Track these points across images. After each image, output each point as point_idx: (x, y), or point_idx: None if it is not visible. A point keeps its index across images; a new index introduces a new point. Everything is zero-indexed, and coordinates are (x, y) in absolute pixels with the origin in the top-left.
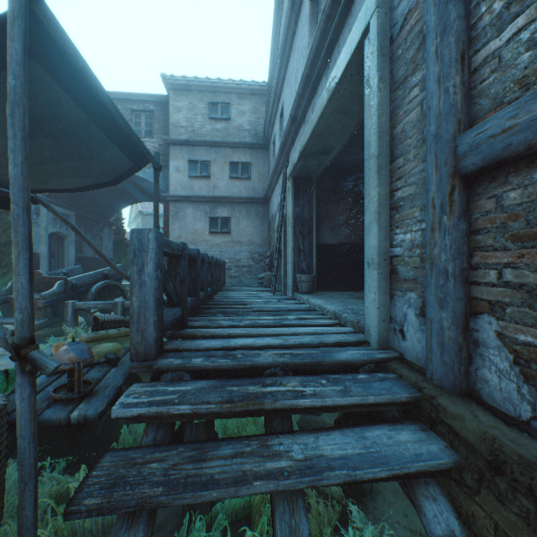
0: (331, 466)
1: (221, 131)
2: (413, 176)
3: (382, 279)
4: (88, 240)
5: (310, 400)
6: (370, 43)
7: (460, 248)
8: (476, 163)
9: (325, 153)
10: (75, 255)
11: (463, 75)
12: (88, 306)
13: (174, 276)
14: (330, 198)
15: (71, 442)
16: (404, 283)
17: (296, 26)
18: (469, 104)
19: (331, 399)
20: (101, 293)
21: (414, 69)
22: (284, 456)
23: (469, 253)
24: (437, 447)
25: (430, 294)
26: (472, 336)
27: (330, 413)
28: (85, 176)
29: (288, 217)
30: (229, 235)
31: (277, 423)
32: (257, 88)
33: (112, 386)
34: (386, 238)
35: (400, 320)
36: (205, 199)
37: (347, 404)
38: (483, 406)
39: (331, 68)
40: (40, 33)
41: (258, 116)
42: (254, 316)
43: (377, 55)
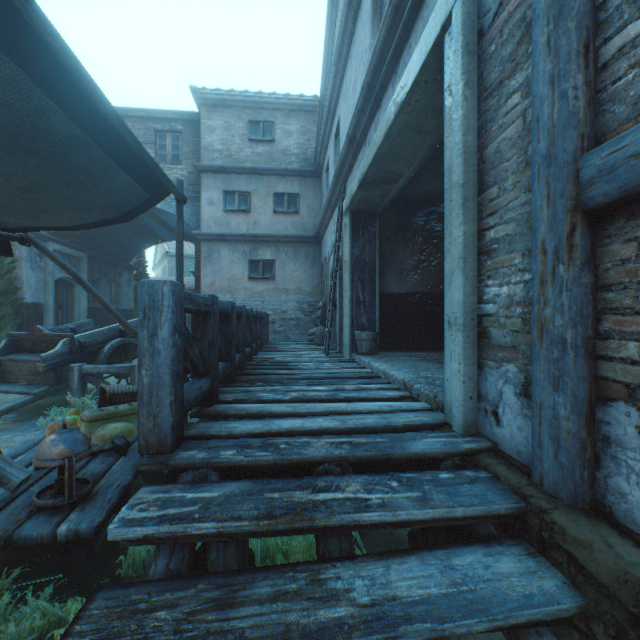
0: (408, 616)
1: (264, 155)
2: (511, 211)
3: (468, 345)
4: (93, 291)
5: (378, 514)
6: (452, 38)
7: (583, 310)
8: (608, 193)
9: (391, 181)
10: (87, 305)
11: (587, 73)
12: (99, 371)
13: (201, 338)
14: (396, 237)
15: (63, 559)
16: (499, 351)
17: (355, 25)
18: (595, 112)
19: (406, 512)
20: (115, 353)
21: (513, 69)
22: (343, 599)
23: (595, 317)
24: (553, 584)
25: (539, 369)
26: (600, 431)
27: None
28: (86, 211)
29: (344, 261)
30: (273, 281)
31: (332, 543)
32: (306, 103)
33: (116, 485)
34: (474, 291)
35: (493, 400)
36: (243, 238)
37: (428, 519)
38: (619, 530)
39: (399, 75)
40: (10, 17)
41: (307, 137)
42: (303, 386)
43: (462, 54)
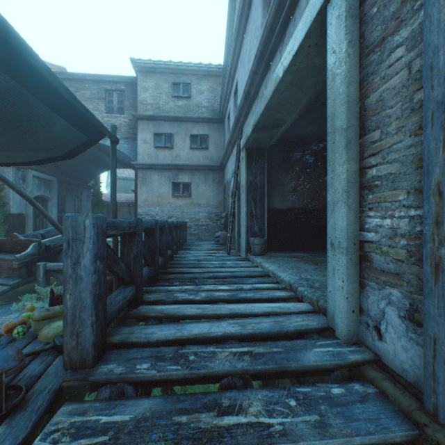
0: None
1: (183, 107)
2: (395, 152)
3: (351, 266)
4: (45, 213)
5: None
6: (336, 5)
7: None
8: None
9: (277, 126)
10: (57, 215)
11: None
12: (58, 267)
13: (128, 253)
14: (279, 167)
15: None
16: (382, 275)
17: (249, 10)
18: None
19: (307, 443)
20: None
21: (396, 26)
22: None
23: None
24: None
25: (433, 305)
26: None
27: None
28: (33, 150)
29: (241, 185)
30: (189, 198)
31: None
32: (213, 70)
33: (47, 389)
34: (355, 220)
35: (375, 316)
36: (168, 166)
37: None
38: None
39: (285, 43)
40: None
41: (214, 94)
42: (210, 286)
43: (345, 17)
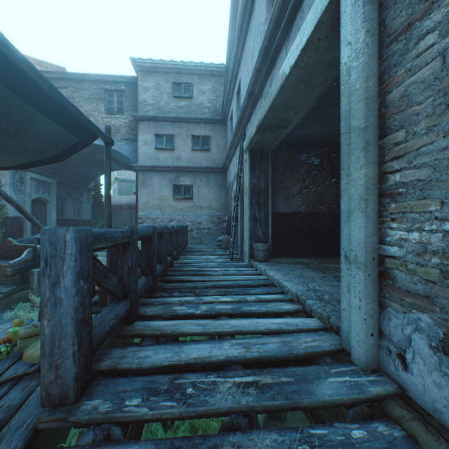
0: None
1: (184, 108)
2: (425, 155)
3: (369, 283)
4: (33, 220)
5: None
6: None
7: None
8: None
9: (282, 126)
10: (56, 218)
11: None
12: None
13: (121, 264)
14: (284, 169)
15: None
16: (407, 296)
17: (253, 5)
18: None
19: None
20: None
21: (426, 8)
22: None
23: None
24: None
25: None
26: None
27: (295, 415)
28: (18, 153)
29: (245, 188)
30: (191, 200)
31: None
32: (216, 70)
33: (25, 425)
34: (375, 231)
35: (399, 343)
36: (169, 168)
37: None
38: None
39: (292, 37)
40: None
41: (216, 94)
42: (212, 297)
43: (363, 2)
